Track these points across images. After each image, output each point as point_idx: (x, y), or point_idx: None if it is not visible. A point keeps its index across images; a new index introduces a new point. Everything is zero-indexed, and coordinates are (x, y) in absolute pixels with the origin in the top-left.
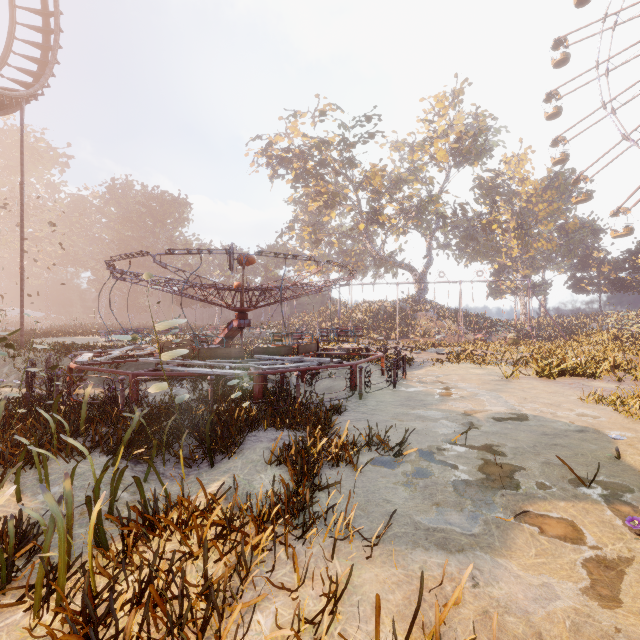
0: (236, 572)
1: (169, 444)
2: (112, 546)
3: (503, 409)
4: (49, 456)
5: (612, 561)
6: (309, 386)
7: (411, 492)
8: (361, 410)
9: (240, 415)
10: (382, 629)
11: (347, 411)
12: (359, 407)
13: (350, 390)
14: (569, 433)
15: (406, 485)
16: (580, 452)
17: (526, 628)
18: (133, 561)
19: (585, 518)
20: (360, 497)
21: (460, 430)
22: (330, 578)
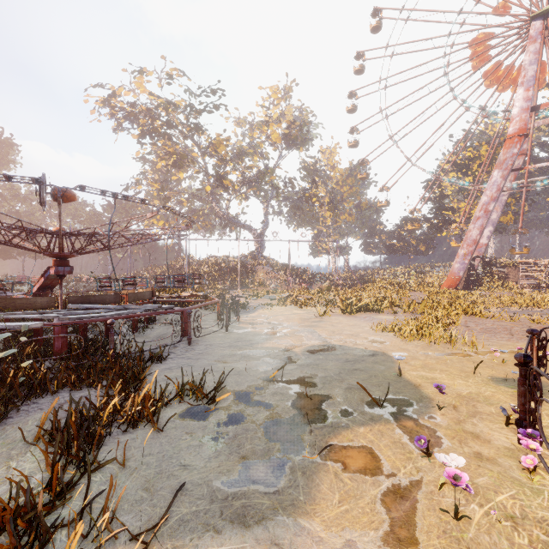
0: None
1: None
2: None
3: (317, 342)
4: None
5: (406, 488)
6: (141, 335)
7: (217, 447)
8: (187, 355)
9: (12, 379)
10: None
11: (171, 358)
12: (186, 352)
13: (178, 336)
14: (365, 358)
15: (214, 438)
16: (373, 374)
17: None
18: None
19: (381, 441)
20: (150, 469)
21: (279, 365)
22: None
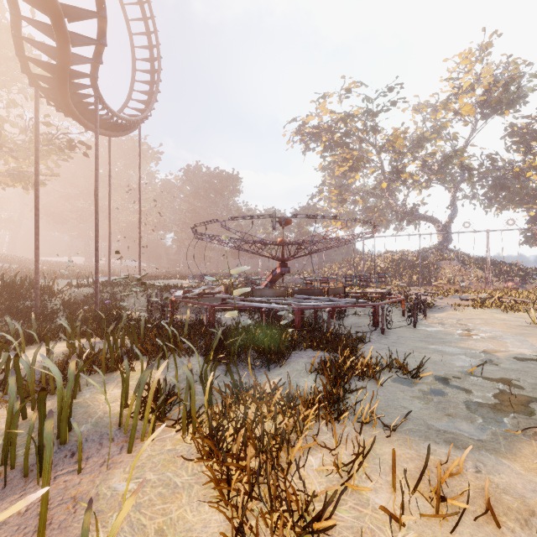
0: (295, 427)
1: (238, 354)
2: (214, 408)
3: (527, 351)
4: (169, 353)
5: None
6: (337, 322)
7: (426, 404)
8: (383, 342)
9: (286, 337)
10: (397, 481)
11: (370, 342)
12: (381, 340)
13: (373, 325)
14: None
15: (421, 399)
16: None
17: (520, 505)
18: (230, 415)
19: None
20: (381, 402)
21: (477, 364)
22: (359, 441)
